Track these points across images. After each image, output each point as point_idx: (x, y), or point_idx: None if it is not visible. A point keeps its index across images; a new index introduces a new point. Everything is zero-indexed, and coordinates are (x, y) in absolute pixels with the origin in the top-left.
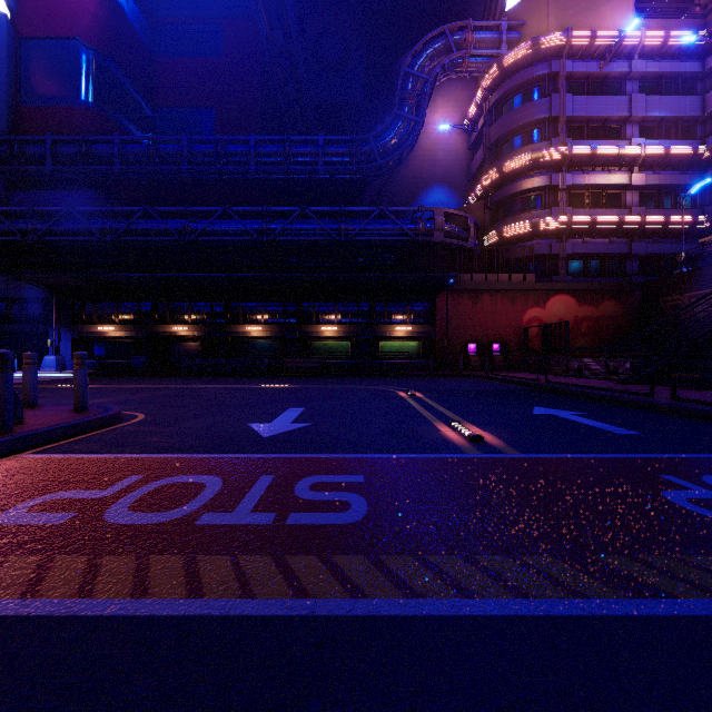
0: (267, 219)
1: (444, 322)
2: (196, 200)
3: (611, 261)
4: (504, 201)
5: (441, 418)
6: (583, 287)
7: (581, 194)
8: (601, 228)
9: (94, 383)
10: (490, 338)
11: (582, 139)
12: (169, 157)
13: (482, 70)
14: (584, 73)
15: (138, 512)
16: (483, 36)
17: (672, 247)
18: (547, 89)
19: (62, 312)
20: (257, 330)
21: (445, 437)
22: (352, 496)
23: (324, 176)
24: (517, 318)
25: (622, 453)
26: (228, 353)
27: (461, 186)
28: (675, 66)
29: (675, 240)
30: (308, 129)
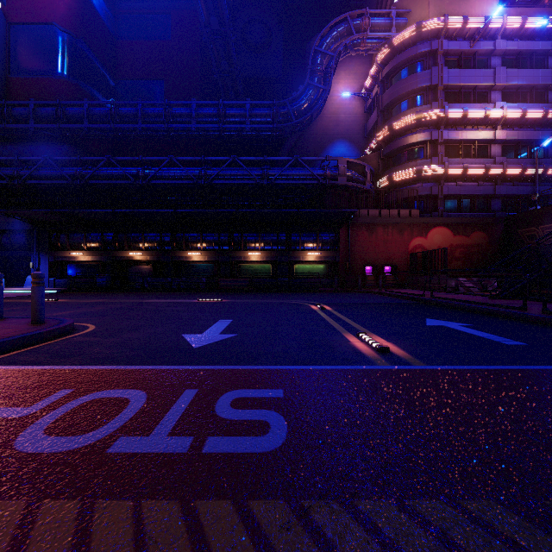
0: (205, 167)
1: (346, 248)
2: (149, 153)
3: (479, 201)
4: (394, 153)
5: (349, 329)
6: (457, 221)
7: (455, 147)
8: (471, 174)
9: (63, 298)
10: (382, 262)
11: (456, 103)
12: (127, 118)
13: (375, 50)
14: (458, 51)
15: (52, 435)
16: (377, 21)
17: (528, 189)
18: (428, 63)
19: (42, 240)
20: (197, 255)
21: (355, 348)
22: (271, 415)
23: (250, 133)
24: (405, 246)
25: (519, 364)
26: (174, 273)
27: (359, 141)
28: (530, 44)
29: (530, 184)
30: (238, 97)
